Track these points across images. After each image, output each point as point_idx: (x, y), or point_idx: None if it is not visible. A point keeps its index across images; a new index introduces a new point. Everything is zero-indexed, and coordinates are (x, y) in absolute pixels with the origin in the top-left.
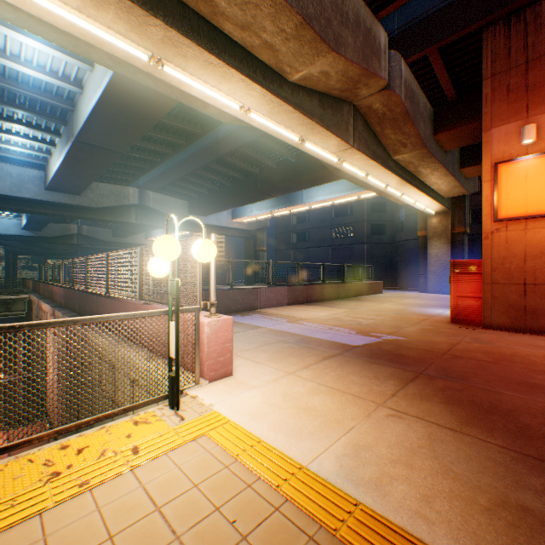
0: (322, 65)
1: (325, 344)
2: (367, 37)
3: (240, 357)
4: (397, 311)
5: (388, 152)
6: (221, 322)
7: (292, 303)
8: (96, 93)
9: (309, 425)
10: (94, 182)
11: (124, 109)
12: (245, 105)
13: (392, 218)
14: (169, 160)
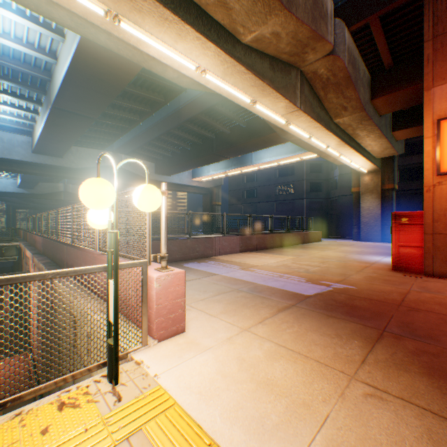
0: (274, 24)
1: (278, 293)
2: (316, 1)
3: (194, 308)
4: (338, 258)
5: (330, 115)
6: (172, 276)
7: (243, 250)
8: (67, 61)
9: (272, 412)
10: (75, 146)
11: (93, 76)
12: (201, 65)
13: (328, 177)
14: (138, 128)
